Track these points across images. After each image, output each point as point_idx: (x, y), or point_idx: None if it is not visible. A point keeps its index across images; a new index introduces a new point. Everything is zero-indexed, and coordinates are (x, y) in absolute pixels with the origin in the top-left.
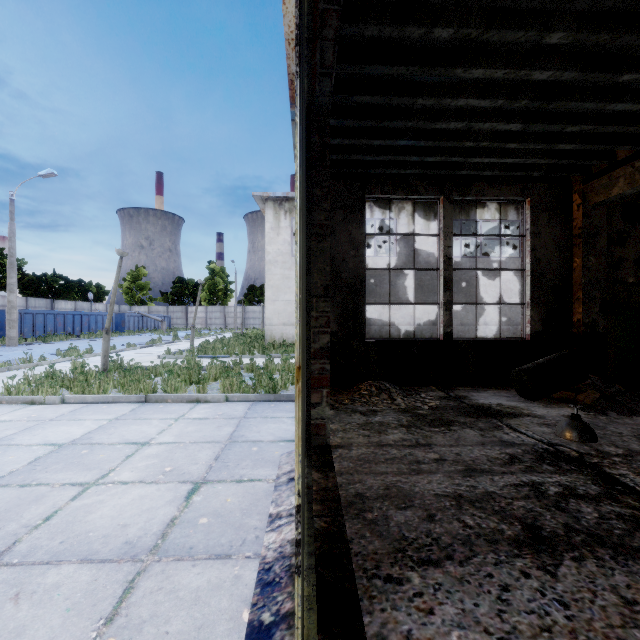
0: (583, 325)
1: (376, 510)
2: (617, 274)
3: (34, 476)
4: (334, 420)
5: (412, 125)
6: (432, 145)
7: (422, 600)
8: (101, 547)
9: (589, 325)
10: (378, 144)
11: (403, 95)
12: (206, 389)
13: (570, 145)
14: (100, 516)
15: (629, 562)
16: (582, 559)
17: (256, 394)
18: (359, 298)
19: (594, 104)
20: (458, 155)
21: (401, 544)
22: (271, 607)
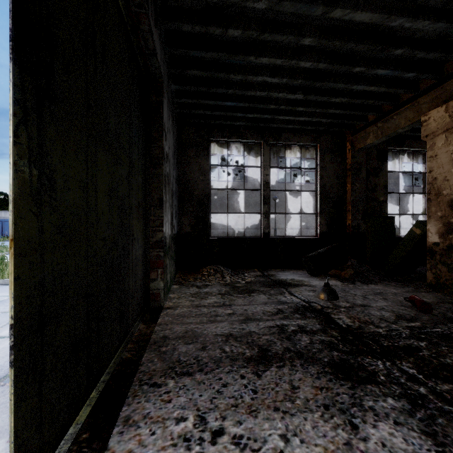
0: (352, 227)
1: (170, 345)
2: (373, 195)
3: None
4: (175, 291)
5: (232, 92)
6: (249, 106)
7: (168, 395)
8: None
9: (355, 227)
10: (212, 103)
11: (220, 71)
12: None
13: (337, 110)
14: None
15: (309, 366)
16: (283, 366)
17: None
18: (206, 209)
19: (343, 85)
20: (268, 113)
21: (174, 364)
22: None
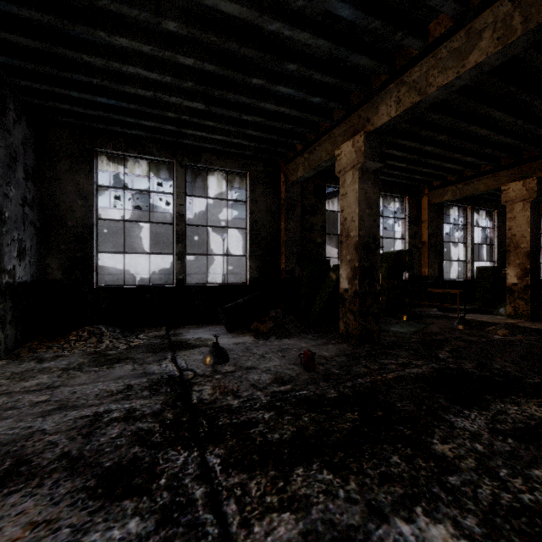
0: (285, 272)
1: None
2: (311, 235)
3: None
4: None
5: (99, 83)
6: (137, 109)
7: None
8: None
9: (289, 272)
10: (78, 96)
11: (62, 46)
12: None
13: (256, 132)
14: None
15: (66, 482)
16: (17, 491)
17: None
18: (88, 246)
19: (248, 99)
20: (171, 124)
21: None
22: None
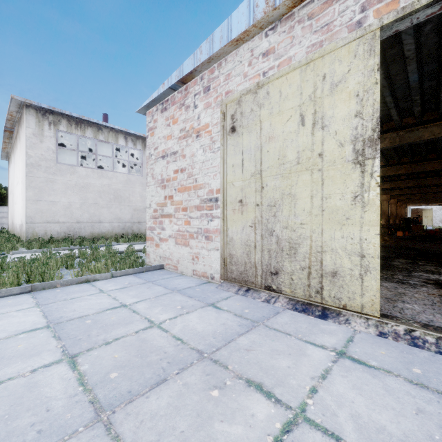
0: None
1: None
2: None
3: (96, 339)
4: None
5: None
6: None
7: None
8: (235, 330)
9: None
10: None
11: None
12: (84, 272)
13: None
14: (203, 327)
15: None
16: None
17: (133, 268)
18: None
19: None
20: None
21: None
22: (315, 311)
